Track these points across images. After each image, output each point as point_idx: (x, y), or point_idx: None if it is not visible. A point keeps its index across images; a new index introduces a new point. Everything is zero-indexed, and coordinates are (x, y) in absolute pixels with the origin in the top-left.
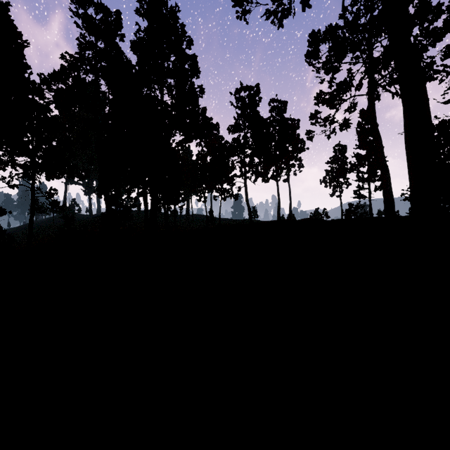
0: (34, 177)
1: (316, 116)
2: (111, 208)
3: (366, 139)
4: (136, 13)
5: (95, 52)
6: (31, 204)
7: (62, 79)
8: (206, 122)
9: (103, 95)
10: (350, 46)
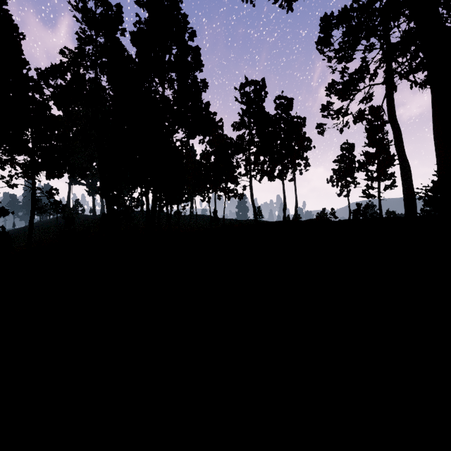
0: (34, 176)
1: (328, 107)
2: (111, 208)
3: (376, 136)
4: (136, 3)
5: (95, 47)
6: (32, 204)
7: (59, 73)
8: (209, 117)
9: (103, 92)
10: (366, 31)
